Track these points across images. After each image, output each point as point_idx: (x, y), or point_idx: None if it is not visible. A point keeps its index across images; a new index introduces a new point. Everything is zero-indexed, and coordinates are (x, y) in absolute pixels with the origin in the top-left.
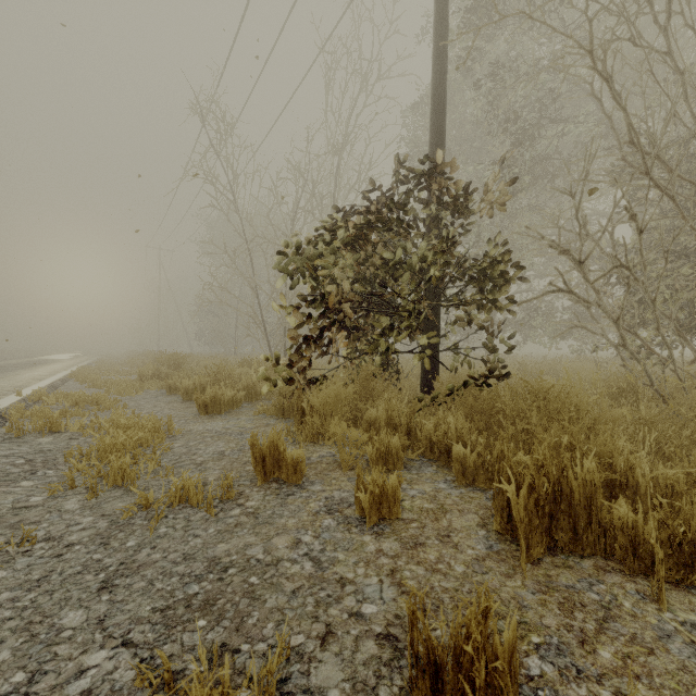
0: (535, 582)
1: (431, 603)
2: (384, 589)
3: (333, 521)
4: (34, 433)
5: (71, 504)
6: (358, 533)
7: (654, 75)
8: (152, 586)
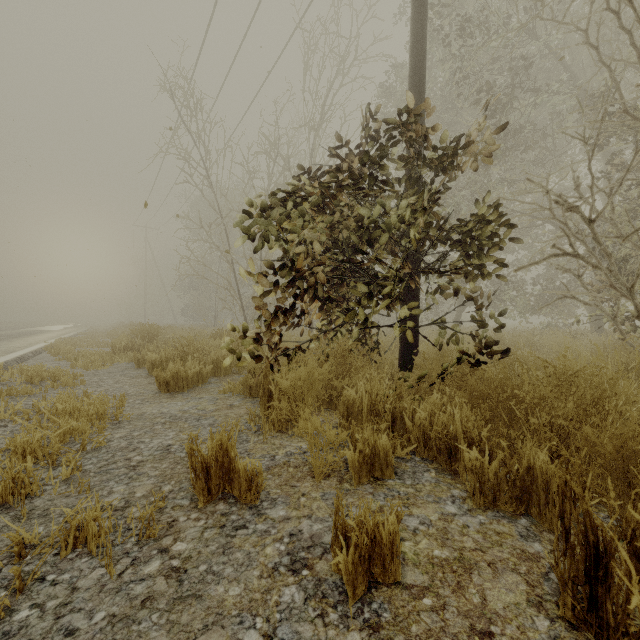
0: None
1: None
2: None
3: (298, 591)
4: None
5: None
6: (338, 625)
7: None
8: None
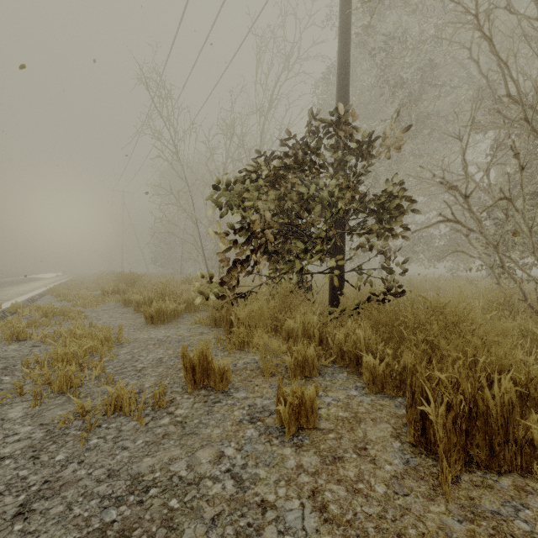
0: (459, 506)
1: (355, 535)
2: (306, 516)
3: (255, 431)
4: (3, 341)
5: (15, 411)
6: (278, 445)
7: (526, 39)
8: (70, 512)
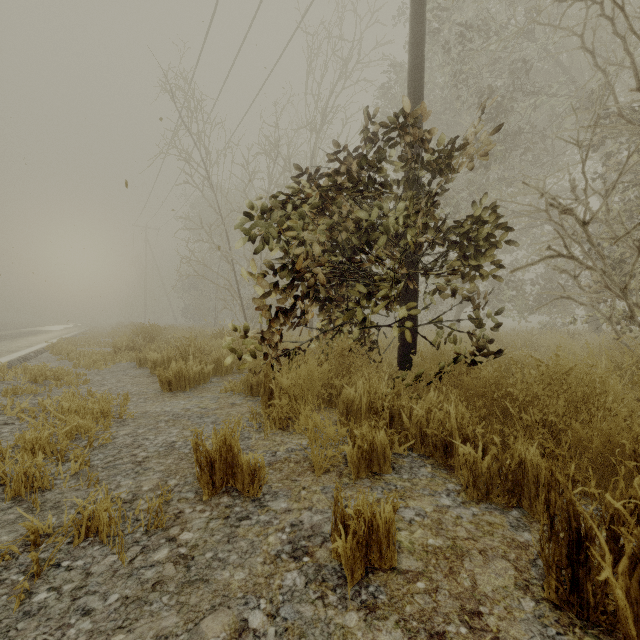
0: None
1: None
2: None
3: (299, 576)
4: None
5: None
6: (337, 606)
7: None
8: None
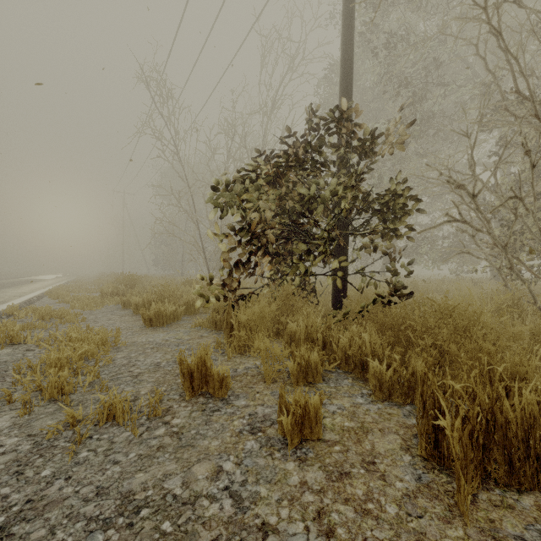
0: (478, 530)
1: None
2: None
3: (256, 443)
4: None
5: (2, 421)
6: (281, 459)
7: (535, 34)
8: (52, 536)
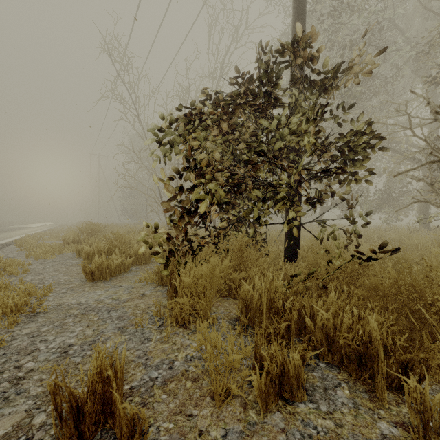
0: None
1: None
2: None
3: None
4: None
5: None
6: None
7: None
8: None
